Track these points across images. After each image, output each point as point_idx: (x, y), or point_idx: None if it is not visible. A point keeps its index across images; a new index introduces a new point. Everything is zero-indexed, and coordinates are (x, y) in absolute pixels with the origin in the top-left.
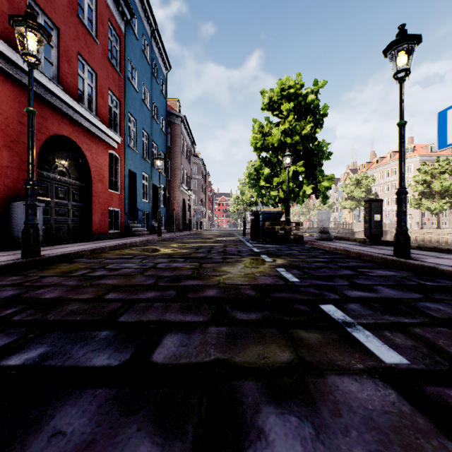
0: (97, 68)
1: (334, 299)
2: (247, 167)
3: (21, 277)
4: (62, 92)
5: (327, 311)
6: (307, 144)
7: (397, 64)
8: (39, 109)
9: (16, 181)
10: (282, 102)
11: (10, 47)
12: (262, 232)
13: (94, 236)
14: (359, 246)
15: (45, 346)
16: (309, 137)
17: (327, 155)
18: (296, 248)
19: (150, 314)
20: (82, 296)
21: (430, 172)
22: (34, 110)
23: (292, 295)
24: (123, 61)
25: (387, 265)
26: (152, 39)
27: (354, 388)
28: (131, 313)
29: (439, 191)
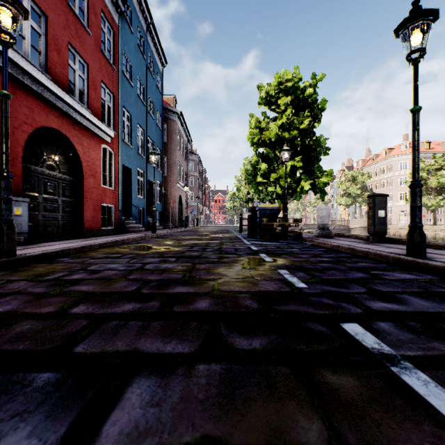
0: (89, 59)
1: (356, 313)
2: (243, 164)
3: None
4: (50, 81)
5: (353, 335)
6: (305, 139)
7: (411, 43)
8: (24, 99)
9: None
10: (280, 96)
11: None
12: (259, 228)
13: (86, 233)
14: (363, 244)
15: None
16: (307, 131)
17: (325, 150)
18: (296, 246)
19: (119, 340)
20: (42, 309)
21: (426, 169)
22: (9, 93)
23: (302, 308)
24: (117, 54)
25: (401, 266)
26: (147, 34)
27: None
28: (95, 338)
29: (436, 187)
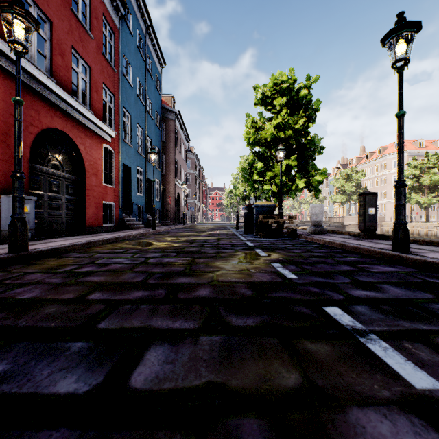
0: (91, 62)
1: (338, 299)
2: (240, 162)
3: (4, 273)
4: (55, 85)
5: (333, 315)
6: (300, 138)
7: (396, 53)
8: (31, 102)
9: (7, 174)
10: (275, 97)
11: (1, 39)
12: (255, 225)
13: (89, 230)
14: (353, 240)
15: (4, 363)
16: (302, 131)
17: (319, 150)
18: (290, 242)
19: (134, 319)
20: (63, 296)
21: (419, 167)
22: (22, 100)
23: (291, 295)
24: (118, 56)
25: (386, 260)
26: (146, 36)
27: (385, 429)
28: (113, 318)
29: (428, 185)
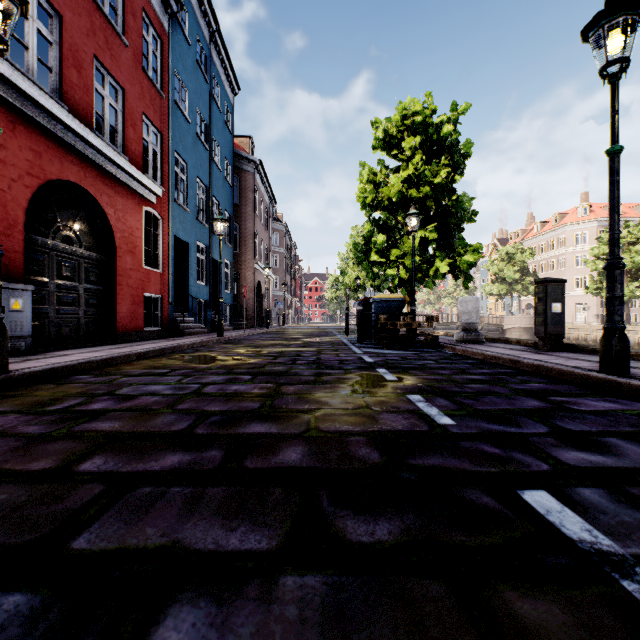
0: (124, 81)
1: (541, 472)
2: (351, 235)
3: None
4: (66, 113)
5: (544, 513)
6: (441, 198)
7: (607, 50)
8: (27, 139)
9: None
10: (404, 136)
11: None
12: (375, 329)
13: (121, 337)
14: (530, 353)
15: None
16: (444, 188)
17: (470, 216)
18: (430, 356)
19: (150, 524)
20: (33, 464)
21: None
22: None
23: (452, 462)
24: (167, 75)
25: (593, 388)
26: (211, 46)
27: None
28: (110, 521)
29: (629, 269)
